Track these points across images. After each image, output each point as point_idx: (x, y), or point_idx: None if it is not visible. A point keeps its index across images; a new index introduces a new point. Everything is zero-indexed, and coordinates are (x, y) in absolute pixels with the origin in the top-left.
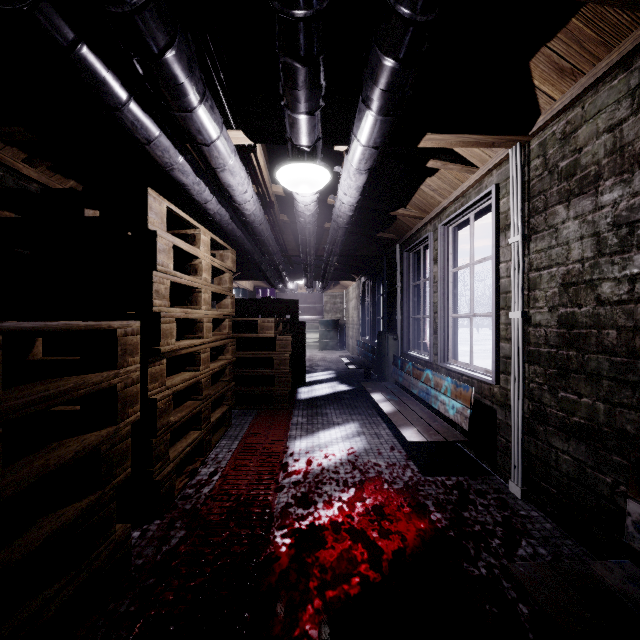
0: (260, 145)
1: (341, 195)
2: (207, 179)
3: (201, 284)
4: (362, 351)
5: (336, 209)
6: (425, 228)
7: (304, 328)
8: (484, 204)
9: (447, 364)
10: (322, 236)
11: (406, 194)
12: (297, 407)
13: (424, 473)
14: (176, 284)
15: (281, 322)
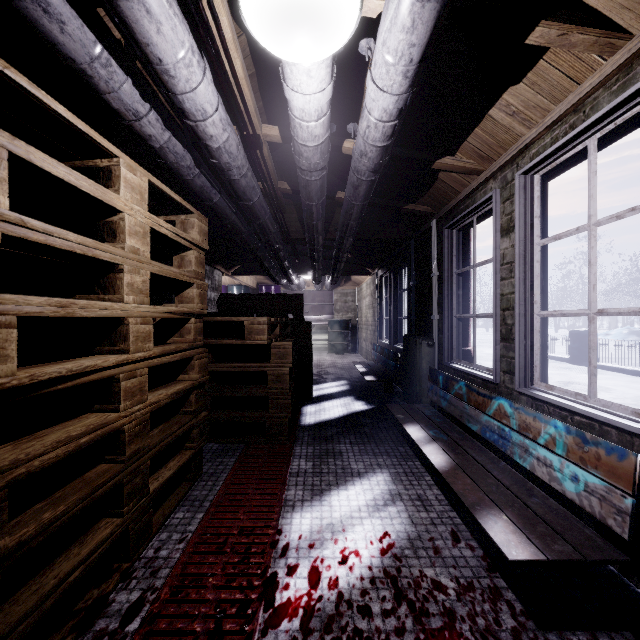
0: (233, 29)
1: (372, 95)
2: (130, 66)
3: (122, 257)
4: (380, 357)
5: (359, 141)
6: (483, 187)
7: (310, 330)
8: (632, 110)
9: (533, 390)
10: (333, 214)
11: (460, 132)
12: (300, 440)
13: (537, 619)
14: (49, 249)
15: (278, 323)
